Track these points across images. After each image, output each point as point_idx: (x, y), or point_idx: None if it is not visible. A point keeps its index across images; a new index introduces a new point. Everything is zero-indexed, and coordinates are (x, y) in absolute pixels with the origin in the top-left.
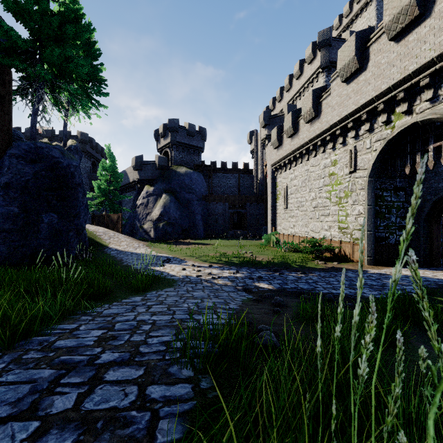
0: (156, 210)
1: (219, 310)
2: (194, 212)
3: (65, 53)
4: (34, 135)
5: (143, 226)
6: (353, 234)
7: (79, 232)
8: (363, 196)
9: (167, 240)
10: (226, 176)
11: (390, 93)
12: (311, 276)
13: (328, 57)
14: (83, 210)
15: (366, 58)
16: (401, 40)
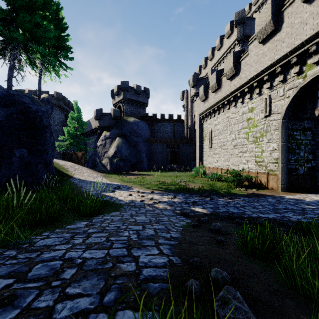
0: (112, 149)
1: (160, 240)
2: (140, 151)
3: (35, 20)
4: (10, 86)
5: (102, 161)
6: (268, 166)
7: (47, 164)
8: (276, 135)
9: (119, 172)
10: (164, 125)
11: (303, 47)
12: (237, 201)
13: (242, 31)
14: (50, 147)
15: (280, 21)
16: (313, 1)
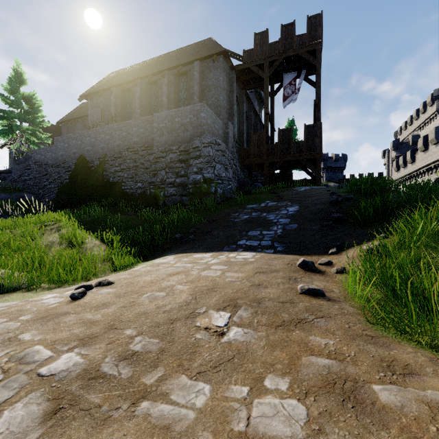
0: None
1: None
2: None
3: None
4: None
5: None
6: None
7: None
8: None
9: None
10: None
11: (434, 163)
12: None
13: None
14: None
15: (428, 146)
16: (435, 146)
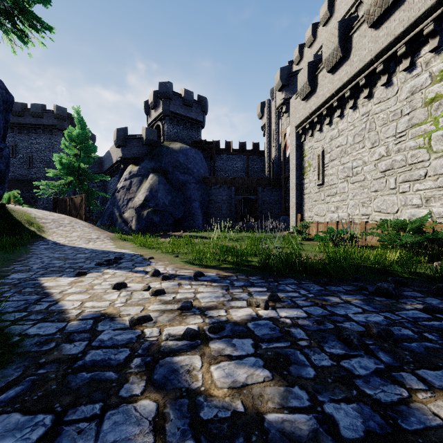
0: (140, 193)
1: None
2: (191, 198)
3: None
4: None
5: (123, 215)
6: None
7: None
8: None
9: (152, 233)
10: (232, 158)
11: None
12: None
13: None
14: None
15: None
16: None
